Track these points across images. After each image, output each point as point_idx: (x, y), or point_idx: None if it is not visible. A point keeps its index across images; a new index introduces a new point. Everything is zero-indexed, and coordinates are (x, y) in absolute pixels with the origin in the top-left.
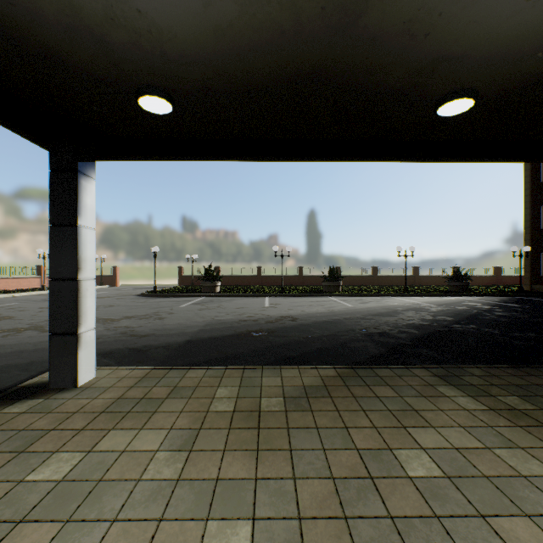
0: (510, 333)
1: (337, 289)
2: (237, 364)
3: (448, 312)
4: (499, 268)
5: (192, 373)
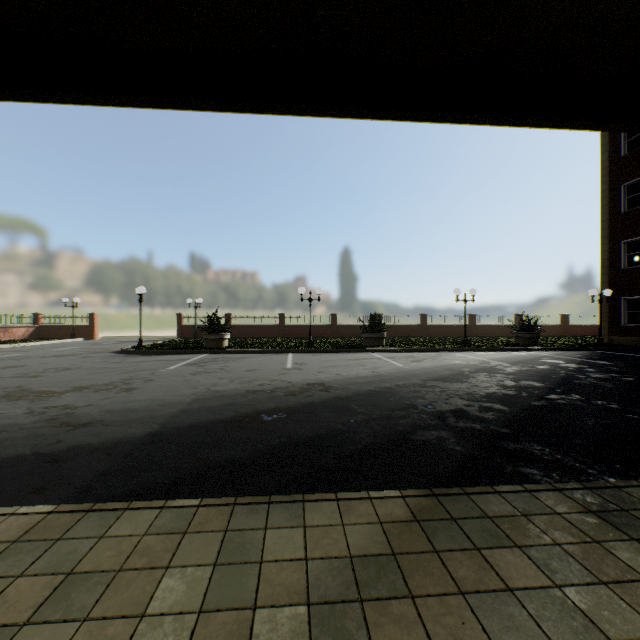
0: (635, 407)
1: (380, 343)
2: (223, 491)
3: (530, 374)
4: (567, 316)
5: (125, 524)
